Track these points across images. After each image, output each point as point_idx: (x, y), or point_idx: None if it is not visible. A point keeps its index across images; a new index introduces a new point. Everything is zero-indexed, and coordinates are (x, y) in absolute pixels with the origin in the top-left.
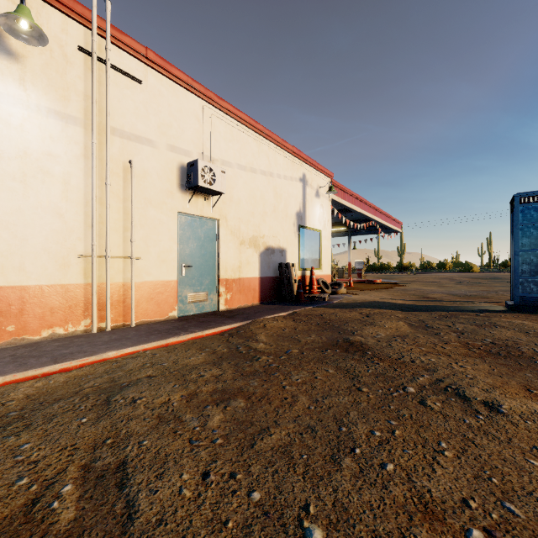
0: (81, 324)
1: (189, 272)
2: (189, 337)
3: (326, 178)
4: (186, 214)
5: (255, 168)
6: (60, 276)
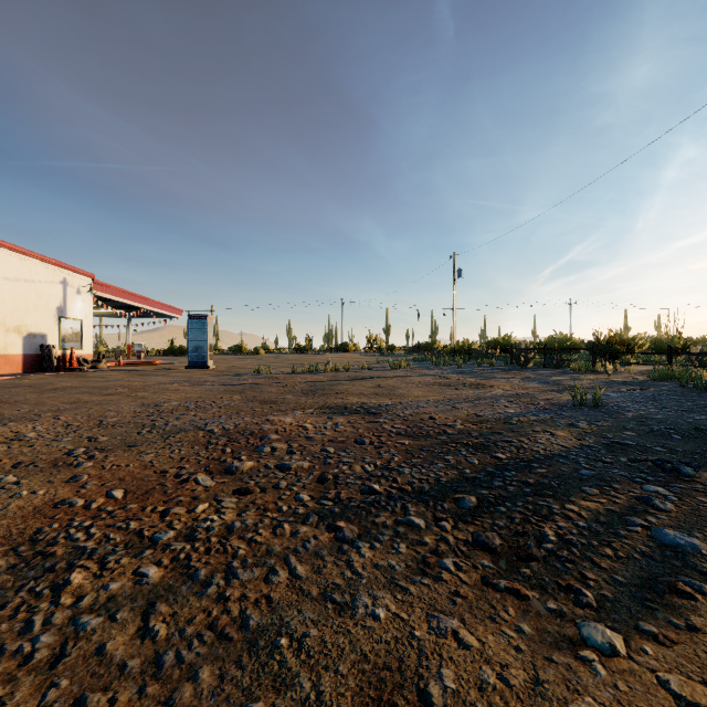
0: None
1: None
2: None
3: (88, 279)
4: None
5: (20, 278)
6: None
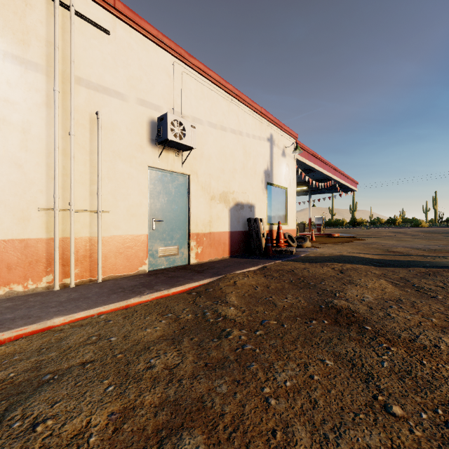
0: (43, 280)
1: (160, 227)
2: (153, 296)
3: (291, 139)
4: (156, 169)
5: (225, 126)
6: (18, 230)
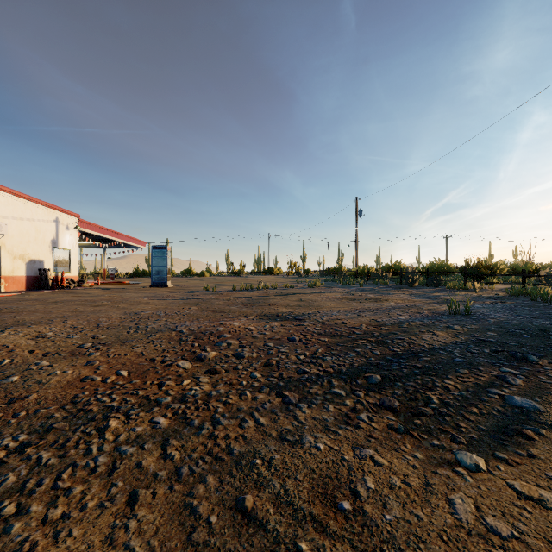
0: None
1: None
2: None
3: (75, 218)
4: None
5: (23, 218)
6: None
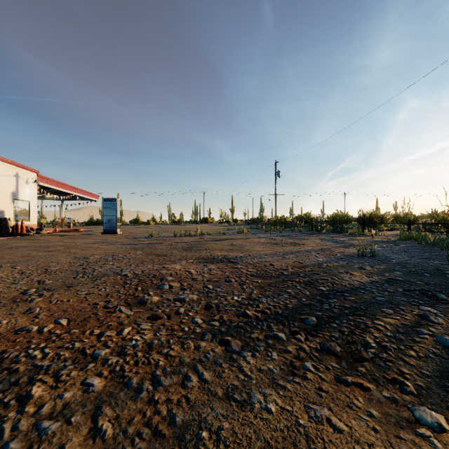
0: None
1: None
2: None
3: (34, 174)
4: None
5: None
6: None
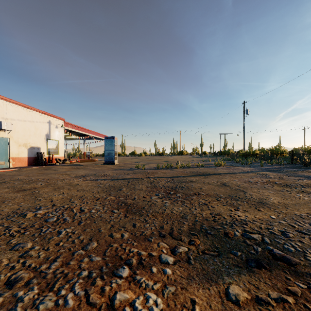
0: None
1: None
2: (1, 171)
3: (61, 121)
4: None
5: (26, 120)
6: None
